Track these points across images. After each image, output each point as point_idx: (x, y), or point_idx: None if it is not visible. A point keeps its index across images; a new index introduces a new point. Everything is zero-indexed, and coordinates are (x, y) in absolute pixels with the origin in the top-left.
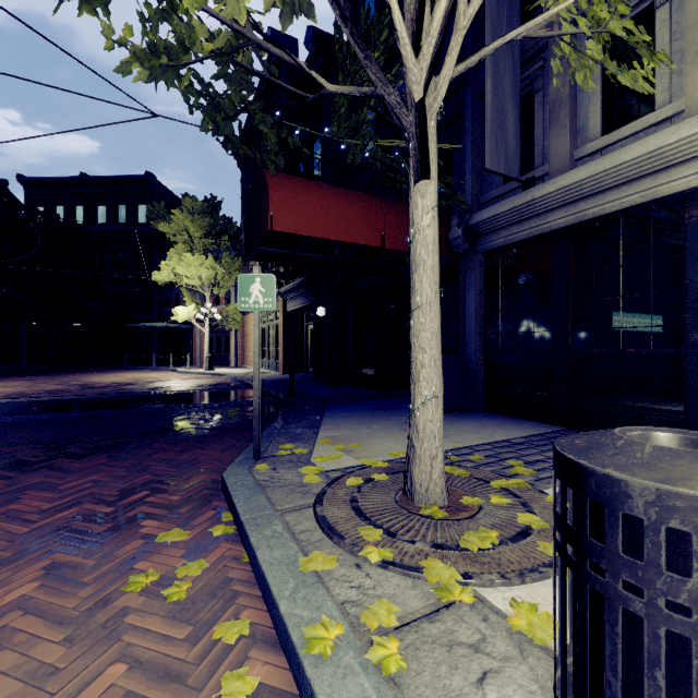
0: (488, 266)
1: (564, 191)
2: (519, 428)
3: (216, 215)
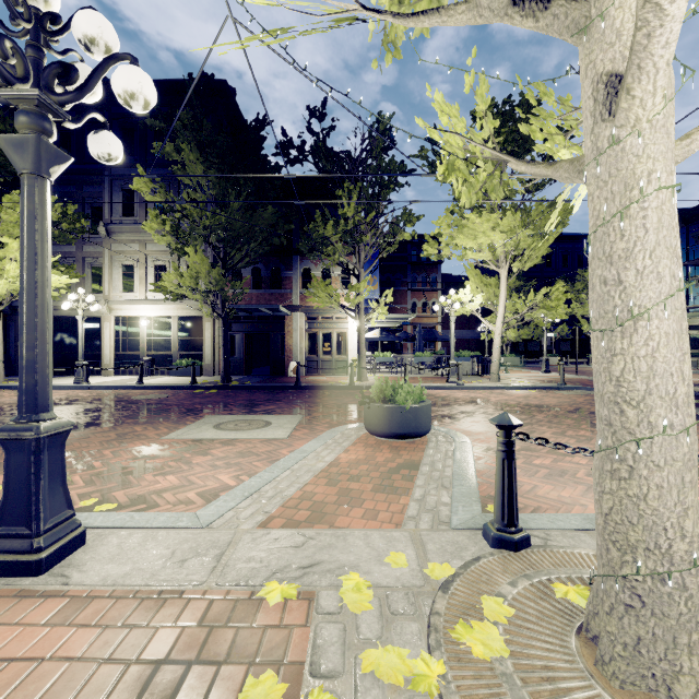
0: None
1: None
2: None
3: None
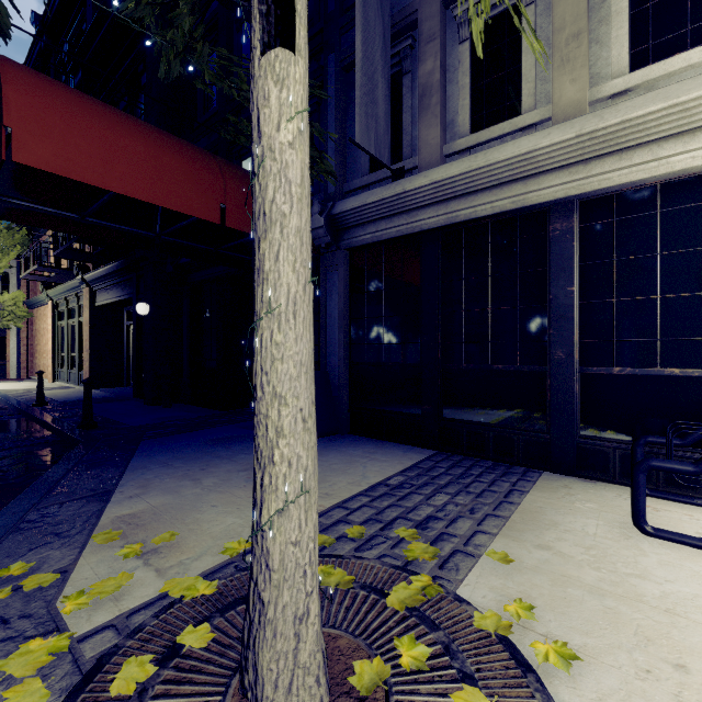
0: (352, 266)
1: (437, 186)
2: (391, 457)
3: None
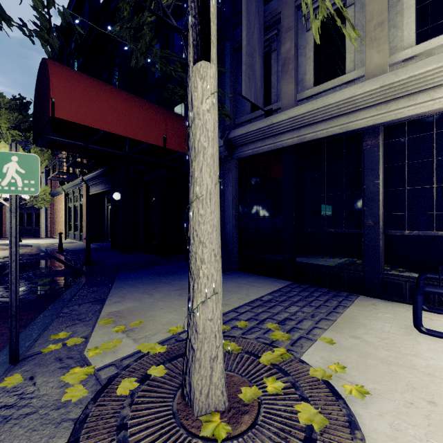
0: (240, 169)
1: (292, 120)
2: (264, 284)
3: (25, 112)
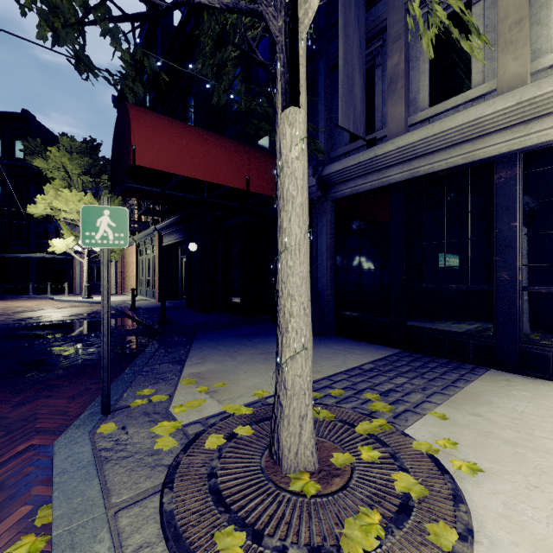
0: (337, 212)
1: (401, 150)
2: (365, 352)
3: (95, 156)
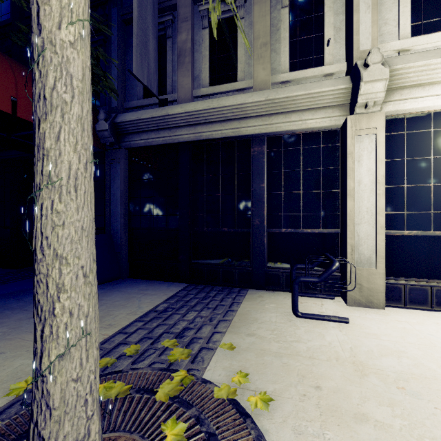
0: (131, 160)
1: (189, 115)
2: (159, 291)
3: None
